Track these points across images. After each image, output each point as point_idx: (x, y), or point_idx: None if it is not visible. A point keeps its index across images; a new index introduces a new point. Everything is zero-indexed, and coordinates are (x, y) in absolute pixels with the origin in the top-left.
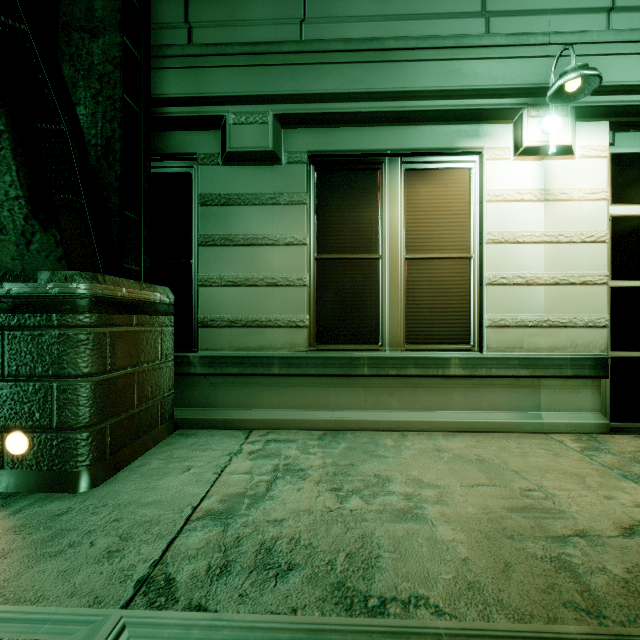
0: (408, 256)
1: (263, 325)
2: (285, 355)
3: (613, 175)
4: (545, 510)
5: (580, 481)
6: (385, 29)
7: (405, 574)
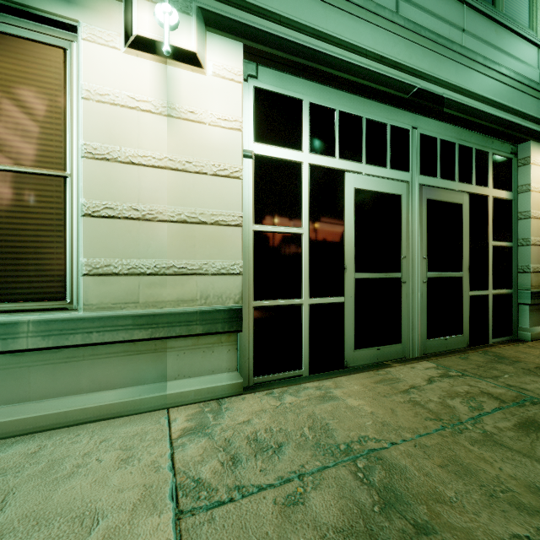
0: None
1: None
2: None
3: (257, 111)
4: None
5: (81, 537)
6: None
7: None
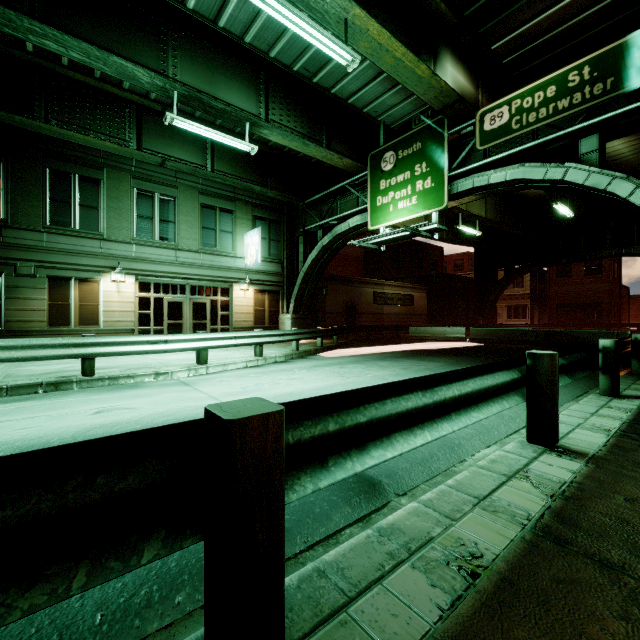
0: (80, 304)
1: (30, 321)
2: (38, 329)
3: (139, 286)
4: None
5: None
6: (72, 247)
7: None
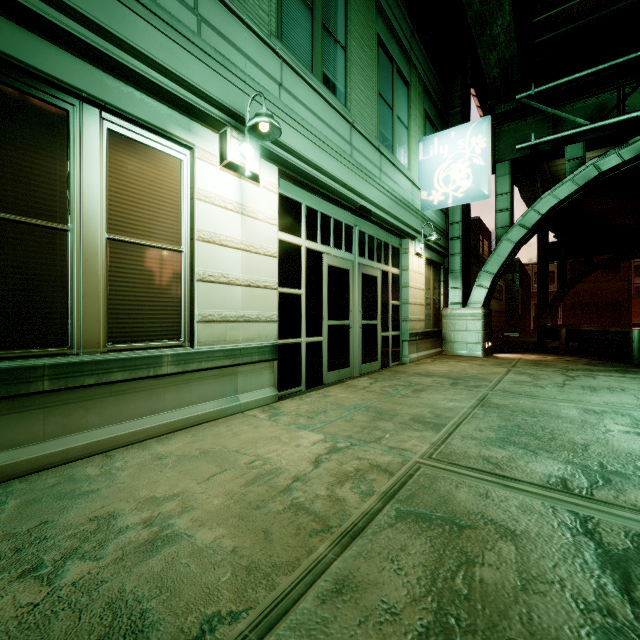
0: (111, 236)
1: None
2: None
3: (279, 209)
4: (269, 473)
5: (279, 441)
6: None
7: (185, 607)
